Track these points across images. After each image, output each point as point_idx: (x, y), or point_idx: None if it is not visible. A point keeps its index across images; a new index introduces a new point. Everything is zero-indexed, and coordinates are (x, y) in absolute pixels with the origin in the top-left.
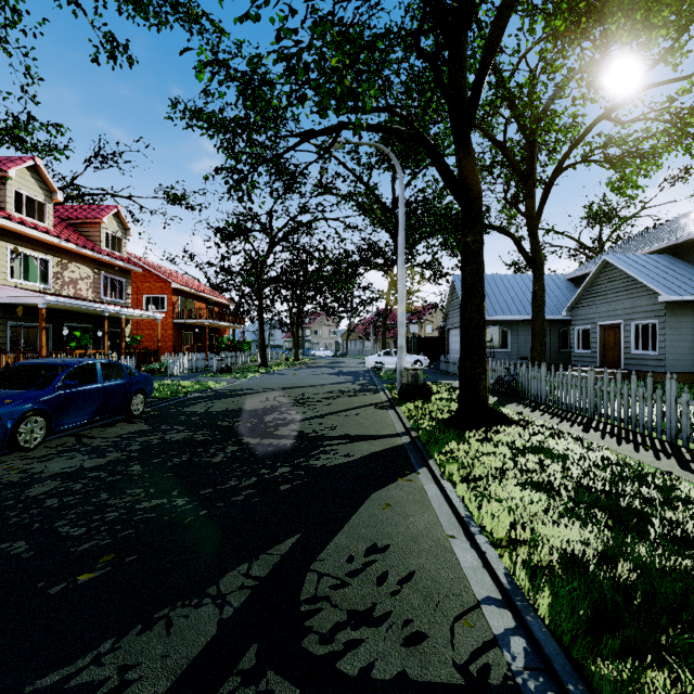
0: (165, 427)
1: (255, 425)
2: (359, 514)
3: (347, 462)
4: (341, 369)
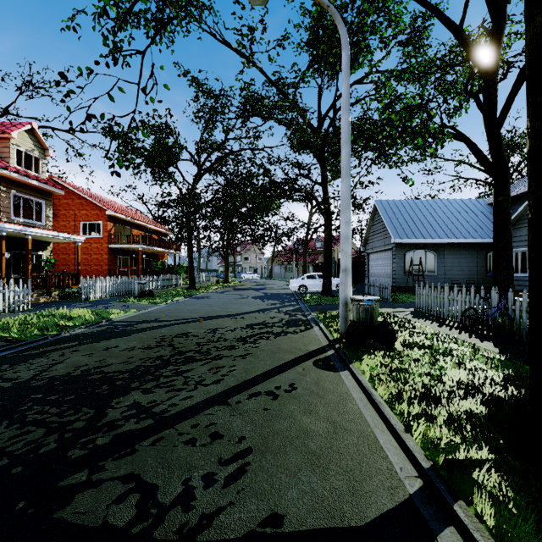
0: None
1: (60, 448)
2: None
3: None
4: (265, 291)
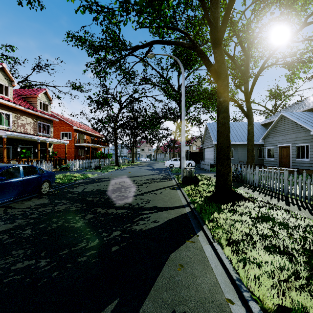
0: (57, 201)
1: (106, 200)
2: (162, 275)
3: (155, 227)
4: (153, 167)
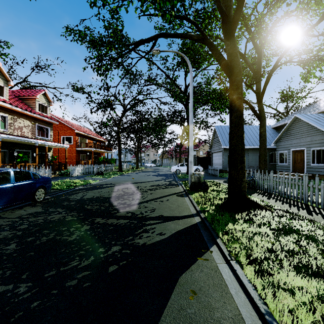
0: (51, 210)
1: (106, 208)
2: (170, 307)
3: (160, 240)
4: (158, 172)
